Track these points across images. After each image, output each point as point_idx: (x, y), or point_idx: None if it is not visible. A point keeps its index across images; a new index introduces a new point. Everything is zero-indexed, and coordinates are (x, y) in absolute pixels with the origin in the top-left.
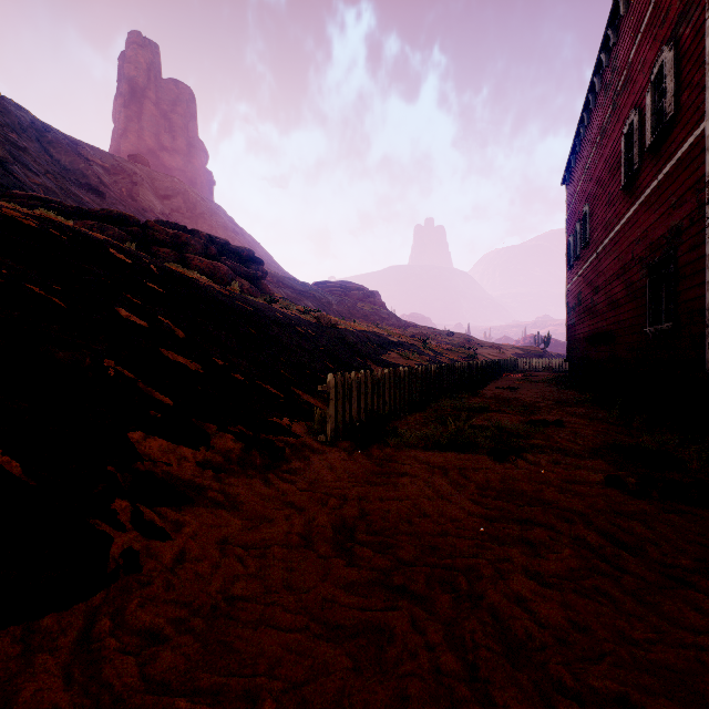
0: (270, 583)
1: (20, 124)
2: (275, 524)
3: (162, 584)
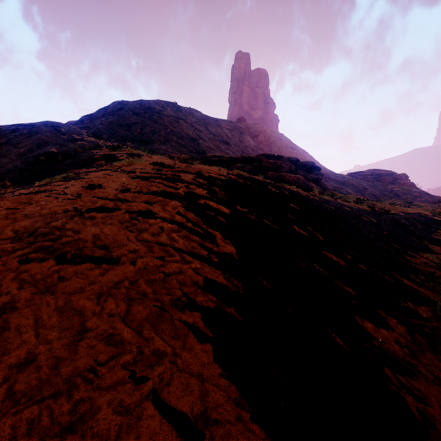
0: None
1: (198, 119)
2: None
3: None
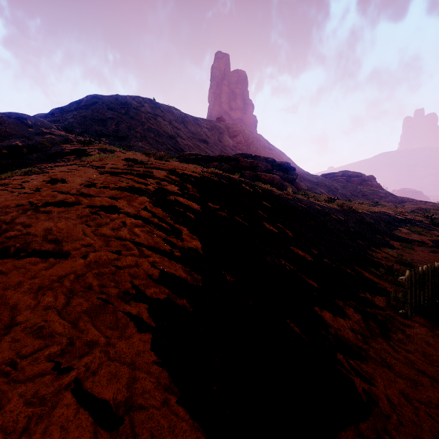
0: None
1: (177, 117)
2: (426, 389)
3: (397, 419)
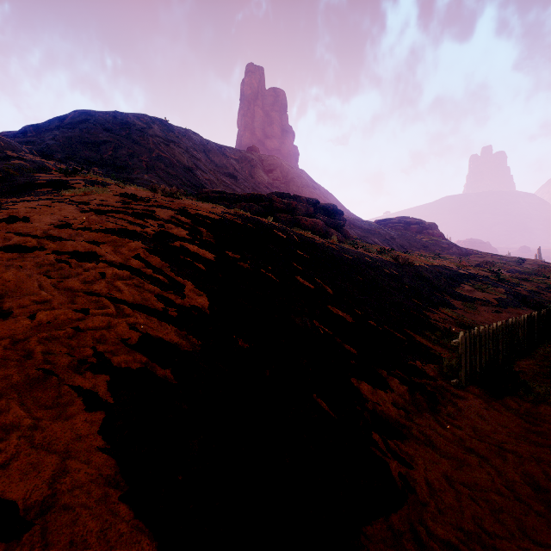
0: (509, 527)
1: (196, 144)
2: (473, 469)
3: (435, 507)
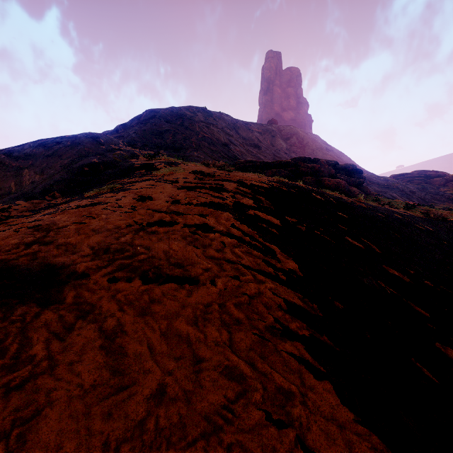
0: None
1: (228, 124)
2: None
3: None
